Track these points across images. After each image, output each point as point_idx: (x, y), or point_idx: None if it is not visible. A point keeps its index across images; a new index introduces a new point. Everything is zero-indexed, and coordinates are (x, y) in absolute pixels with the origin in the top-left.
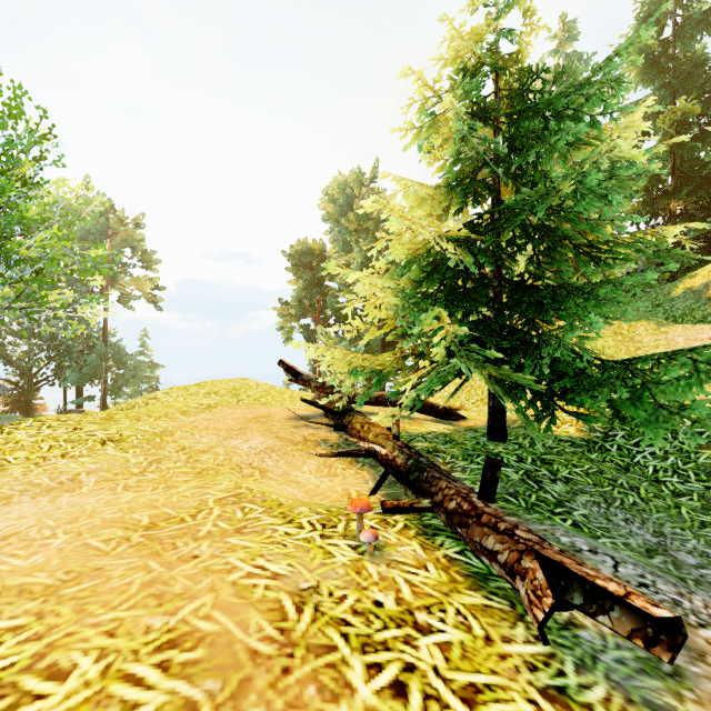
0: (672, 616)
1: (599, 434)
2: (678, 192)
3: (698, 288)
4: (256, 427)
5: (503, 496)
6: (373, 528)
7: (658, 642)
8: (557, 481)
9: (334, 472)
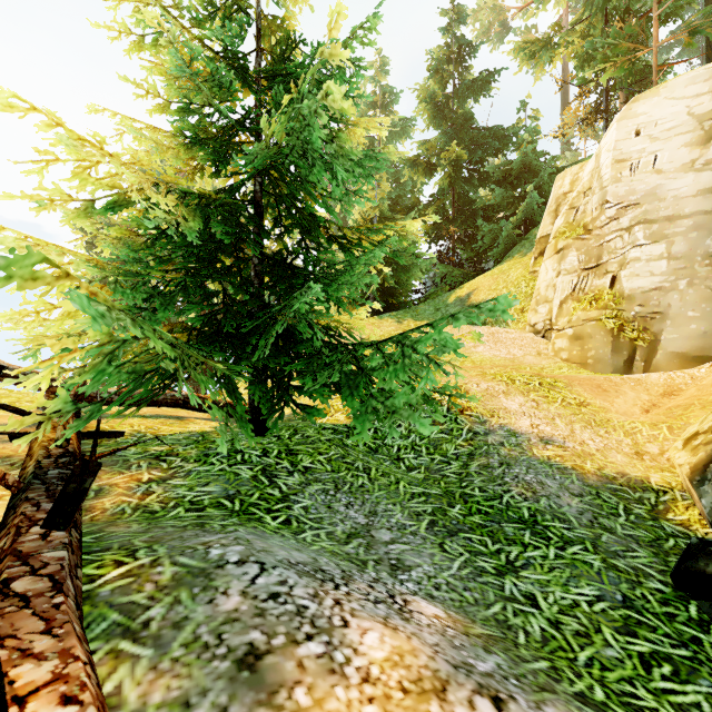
0: None
1: None
2: (455, 220)
3: (463, 297)
4: None
5: (219, 500)
6: None
7: None
8: (294, 473)
9: None
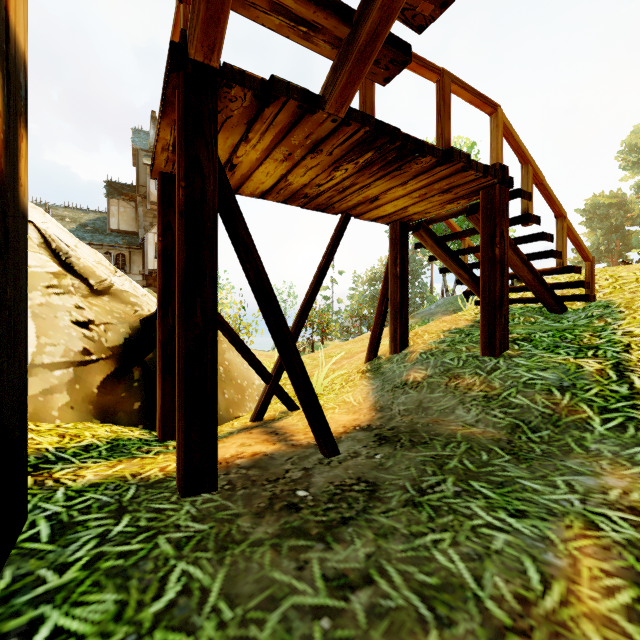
0: None
1: None
2: None
3: None
4: None
5: None
6: None
7: None
8: None
9: None
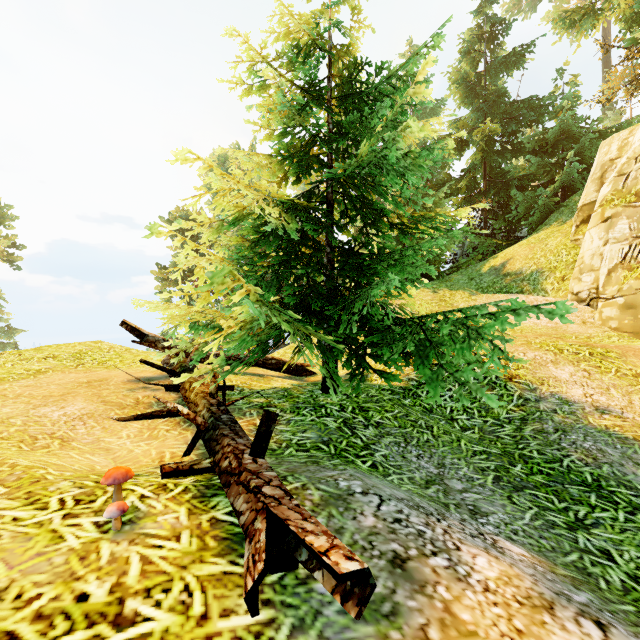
0: (359, 568)
1: (415, 383)
2: (487, 192)
3: (498, 266)
4: (83, 391)
5: (317, 444)
6: (143, 497)
7: (352, 596)
8: (369, 426)
9: (156, 435)
